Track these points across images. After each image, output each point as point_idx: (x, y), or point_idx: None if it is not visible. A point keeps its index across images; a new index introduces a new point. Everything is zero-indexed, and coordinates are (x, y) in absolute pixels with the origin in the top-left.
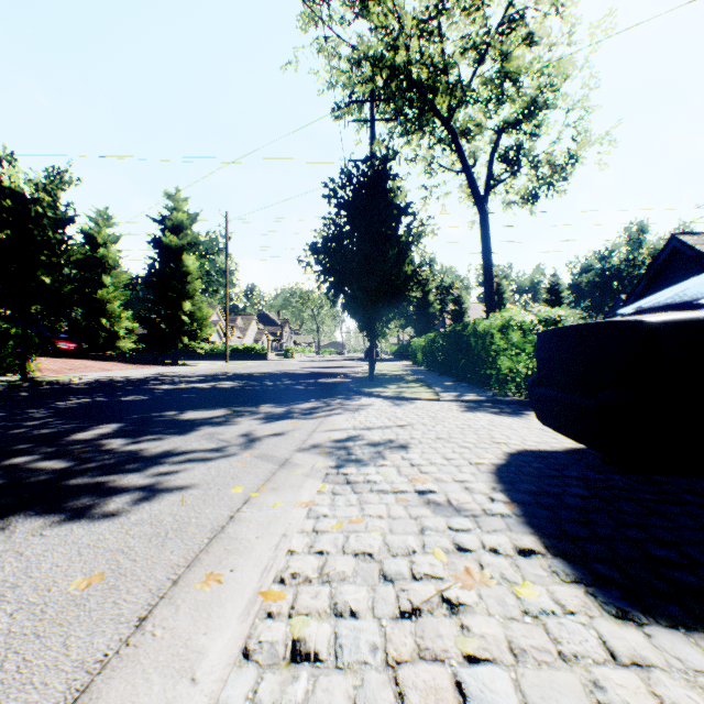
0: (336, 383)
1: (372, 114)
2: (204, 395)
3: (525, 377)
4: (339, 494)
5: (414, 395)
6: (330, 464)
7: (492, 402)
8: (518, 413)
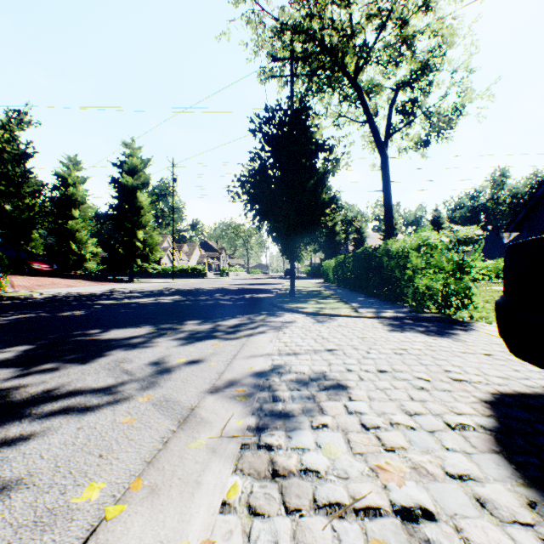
0: (261, 298)
1: (291, 71)
2: (138, 310)
3: (443, 295)
4: (259, 515)
5: (334, 311)
6: (249, 422)
7: (412, 319)
8: (446, 332)
